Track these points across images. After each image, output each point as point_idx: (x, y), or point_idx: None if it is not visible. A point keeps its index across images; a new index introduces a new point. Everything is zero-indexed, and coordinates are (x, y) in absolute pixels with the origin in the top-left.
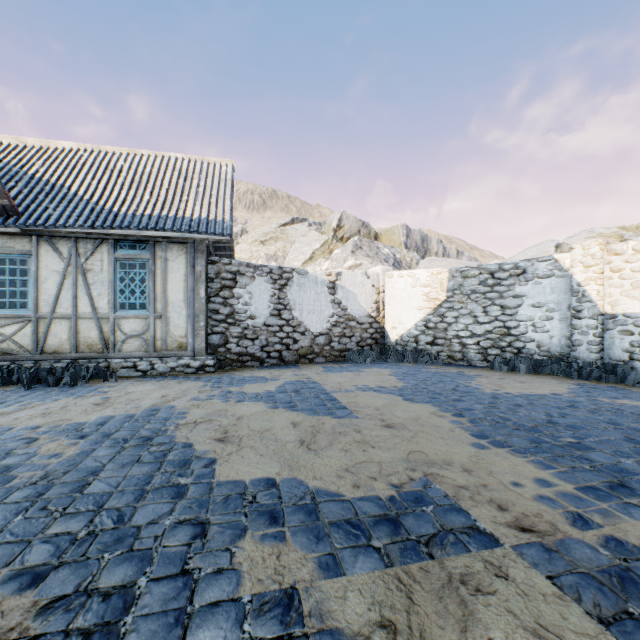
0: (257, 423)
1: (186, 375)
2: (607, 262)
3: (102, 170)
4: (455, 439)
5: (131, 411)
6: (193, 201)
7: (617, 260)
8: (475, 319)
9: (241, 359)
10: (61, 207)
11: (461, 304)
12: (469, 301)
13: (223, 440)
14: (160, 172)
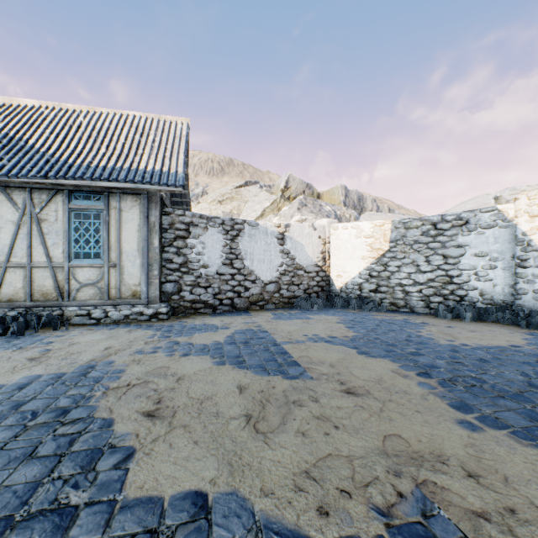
0: (198, 387)
1: (139, 323)
2: None
3: (61, 125)
4: (434, 413)
5: (63, 369)
6: (148, 154)
7: None
8: (418, 268)
9: (194, 306)
10: (16, 158)
11: (404, 254)
12: (412, 251)
13: (152, 414)
14: (118, 128)
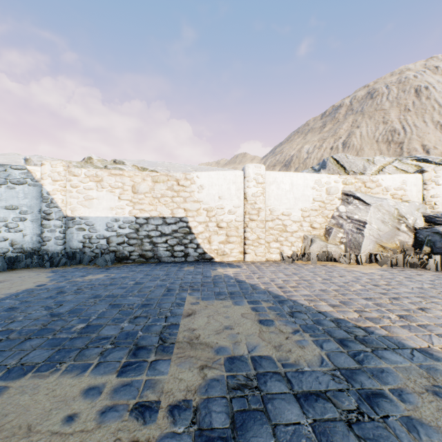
0: None
1: None
2: (69, 180)
3: None
4: None
5: None
6: None
7: (76, 180)
8: None
9: None
10: None
11: None
12: None
13: None
14: None
